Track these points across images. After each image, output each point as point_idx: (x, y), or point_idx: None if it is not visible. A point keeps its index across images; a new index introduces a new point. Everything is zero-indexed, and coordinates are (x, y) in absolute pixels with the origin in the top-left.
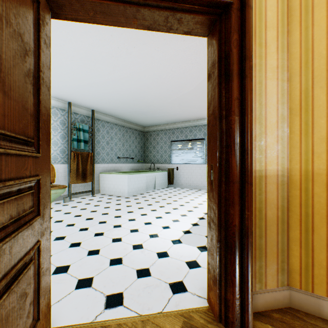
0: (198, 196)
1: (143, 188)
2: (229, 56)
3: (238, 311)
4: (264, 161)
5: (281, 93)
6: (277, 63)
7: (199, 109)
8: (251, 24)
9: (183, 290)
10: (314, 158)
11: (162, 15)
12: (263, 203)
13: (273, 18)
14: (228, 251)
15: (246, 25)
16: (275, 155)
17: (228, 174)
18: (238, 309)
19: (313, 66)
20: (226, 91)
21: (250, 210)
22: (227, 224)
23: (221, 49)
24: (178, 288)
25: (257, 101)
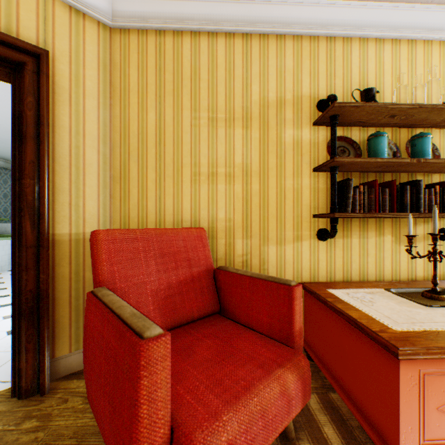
0: None
1: (1, 264)
2: (23, 117)
3: (36, 376)
4: (83, 224)
5: (104, 161)
6: (98, 132)
7: None
8: (49, 92)
9: None
10: (130, 221)
11: None
12: (82, 265)
13: (95, 89)
14: (23, 318)
15: (42, 92)
16: (97, 218)
17: (22, 239)
18: (35, 374)
19: (130, 142)
20: (21, 152)
21: (48, 273)
22: (22, 290)
23: (17, 107)
24: None
25: (74, 165)
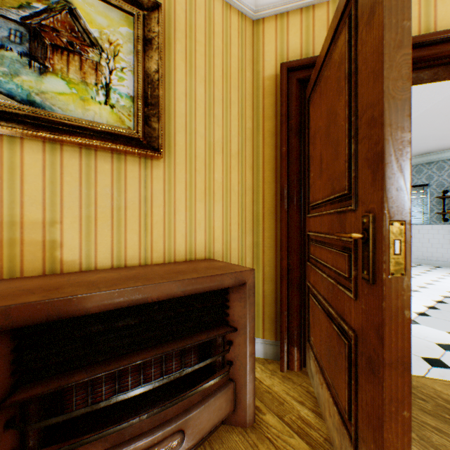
0: (420, 273)
1: None
2: None
3: None
4: None
5: None
6: None
7: (421, 140)
8: None
9: (444, 367)
10: None
11: (431, 72)
12: None
13: None
14: None
15: None
16: None
17: None
18: None
19: None
20: None
21: None
22: None
23: None
24: (436, 364)
25: None
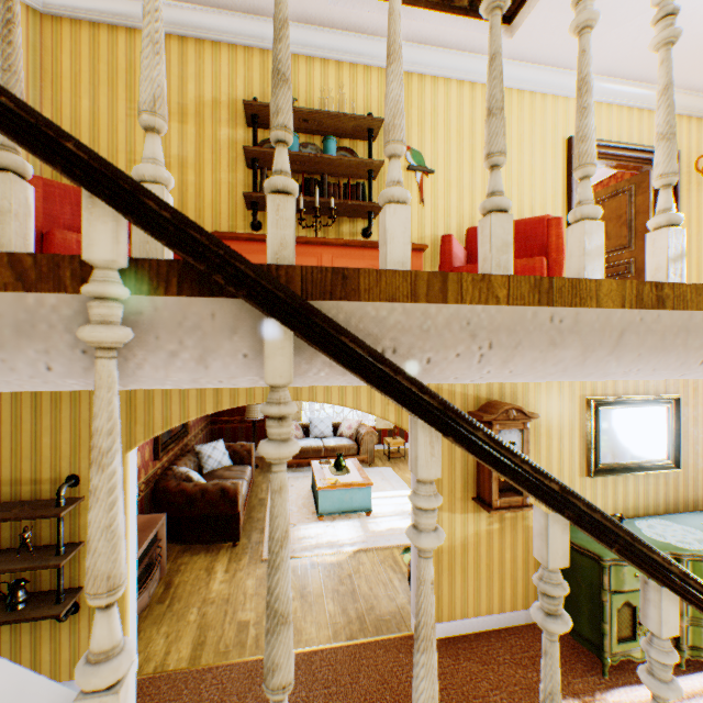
0: None
1: None
2: None
3: None
4: None
5: None
6: None
7: None
8: None
9: None
10: None
11: None
12: None
13: (24, 69)
14: None
15: None
16: None
17: None
18: None
19: (63, 125)
20: None
21: None
22: None
23: None
24: None
25: None
